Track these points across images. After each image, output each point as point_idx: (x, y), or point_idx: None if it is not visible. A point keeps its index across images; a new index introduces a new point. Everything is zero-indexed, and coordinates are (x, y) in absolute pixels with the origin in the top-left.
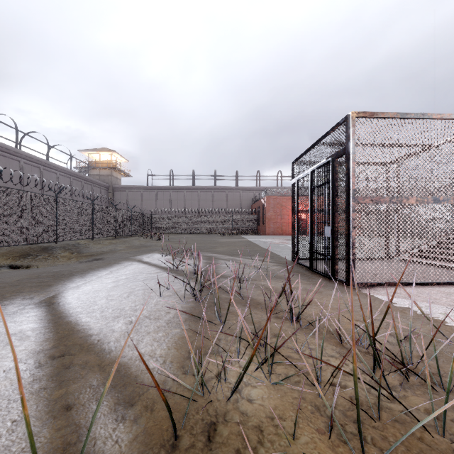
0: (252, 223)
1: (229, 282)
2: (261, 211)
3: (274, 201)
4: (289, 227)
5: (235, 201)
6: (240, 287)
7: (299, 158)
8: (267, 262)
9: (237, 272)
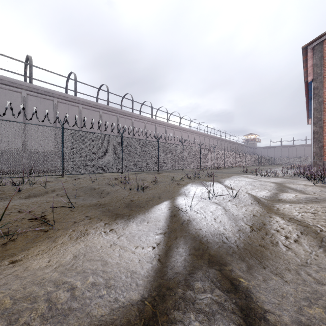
0: None
1: None
2: None
3: None
4: None
5: None
6: None
7: None
8: None
9: None
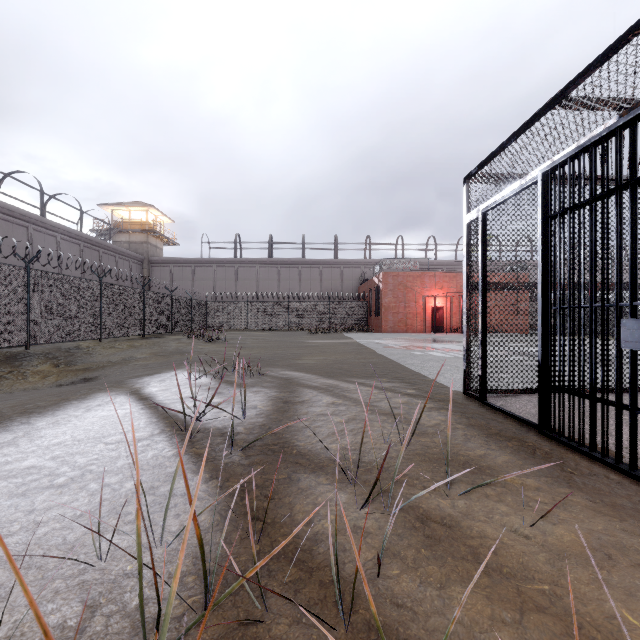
0: (360, 314)
1: (331, 544)
2: (373, 295)
3: (395, 279)
4: (418, 320)
5: (334, 282)
6: (379, 572)
7: (489, 159)
8: (409, 398)
9: (350, 440)
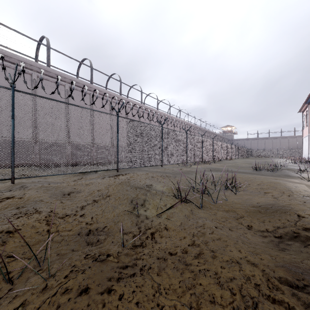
0: None
1: None
2: None
3: None
4: None
5: (293, 142)
6: None
7: None
8: None
9: None
